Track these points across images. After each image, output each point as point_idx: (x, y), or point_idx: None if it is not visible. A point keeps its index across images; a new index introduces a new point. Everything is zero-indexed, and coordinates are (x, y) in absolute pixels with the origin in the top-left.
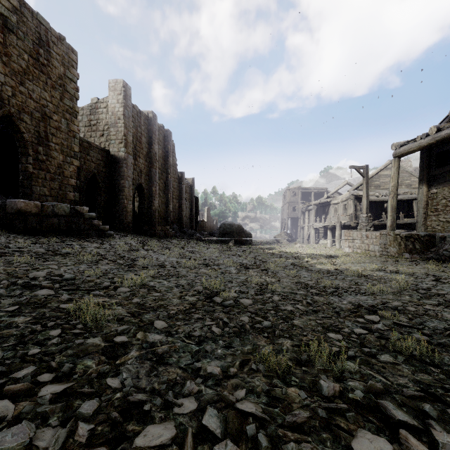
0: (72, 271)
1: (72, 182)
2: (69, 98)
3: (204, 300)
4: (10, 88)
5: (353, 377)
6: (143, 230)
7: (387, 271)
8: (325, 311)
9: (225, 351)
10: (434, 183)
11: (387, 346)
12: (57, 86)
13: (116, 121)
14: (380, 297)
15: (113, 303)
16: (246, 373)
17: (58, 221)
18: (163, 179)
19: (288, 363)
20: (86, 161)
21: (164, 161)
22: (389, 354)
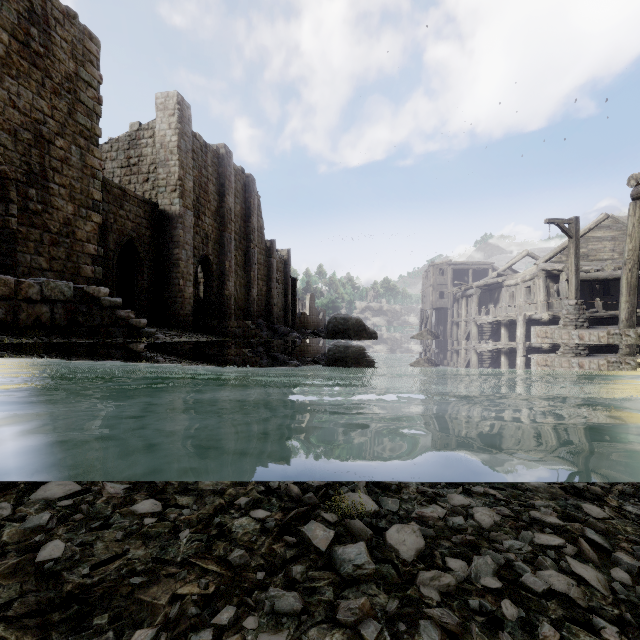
0: None
1: (89, 249)
2: (84, 112)
3: (280, 531)
4: None
5: None
6: (209, 326)
7: None
8: None
9: None
10: None
11: None
12: (63, 92)
13: (167, 157)
14: None
15: None
16: None
17: (51, 310)
18: (242, 250)
19: None
20: (117, 218)
21: (245, 222)
22: None
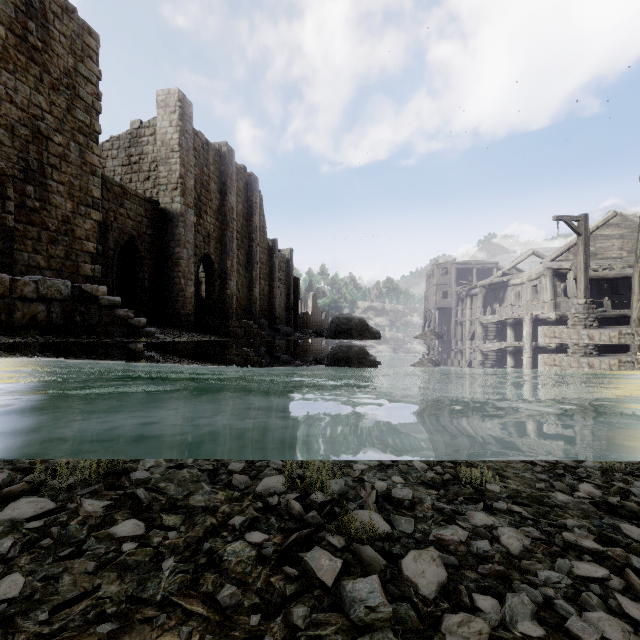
0: None
1: (88, 247)
2: (83, 108)
3: (279, 559)
4: None
5: None
6: (210, 326)
7: None
8: None
9: None
10: None
11: None
12: (61, 88)
13: (168, 155)
14: None
15: None
16: None
17: (47, 309)
18: (244, 249)
19: None
20: (117, 216)
21: (247, 221)
22: None
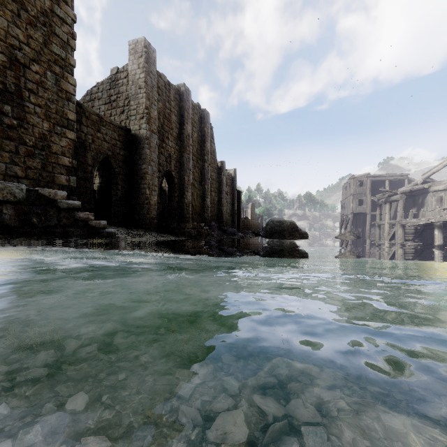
0: None
1: (64, 161)
2: (59, 44)
3: None
4: None
5: None
6: (170, 227)
7: None
8: None
9: None
10: None
11: None
12: (38, 24)
13: (136, 91)
14: None
15: None
16: None
17: None
18: (199, 168)
19: None
20: (95, 139)
21: (200, 146)
22: None
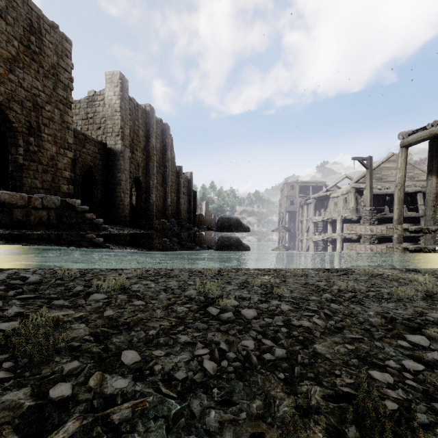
0: (43, 272)
1: (65, 174)
2: (62, 88)
3: (197, 311)
4: None
5: None
6: (140, 223)
7: (402, 269)
8: (352, 327)
9: (222, 414)
10: None
11: None
12: (50, 76)
13: (113, 113)
14: (410, 305)
15: (77, 318)
16: None
17: (48, 214)
18: (161, 173)
19: None
20: (81, 153)
21: (162, 155)
22: None
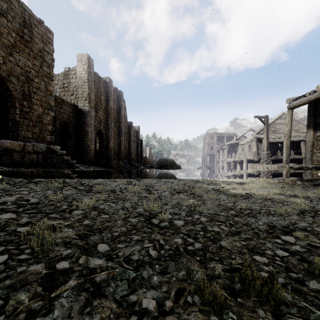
0: (39, 196)
1: (49, 128)
2: (47, 66)
3: (144, 221)
4: (1, 58)
5: (290, 311)
6: (102, 163)
7: (286, 195)
8: (246, 231)
9: (161, 278)
10: (319, 128)
11: (310, 270)
12: (37, 57)
13: (82, 84)
14: (288, 218)
15: (66, 225)
16: (182, 307)
17: (37, 156)
18: (117, 127)
19: (222, 292)
20: (60, 113)
21: (118, 113)
22: (316, 280)
